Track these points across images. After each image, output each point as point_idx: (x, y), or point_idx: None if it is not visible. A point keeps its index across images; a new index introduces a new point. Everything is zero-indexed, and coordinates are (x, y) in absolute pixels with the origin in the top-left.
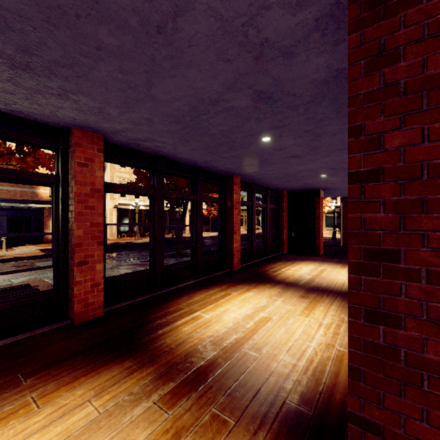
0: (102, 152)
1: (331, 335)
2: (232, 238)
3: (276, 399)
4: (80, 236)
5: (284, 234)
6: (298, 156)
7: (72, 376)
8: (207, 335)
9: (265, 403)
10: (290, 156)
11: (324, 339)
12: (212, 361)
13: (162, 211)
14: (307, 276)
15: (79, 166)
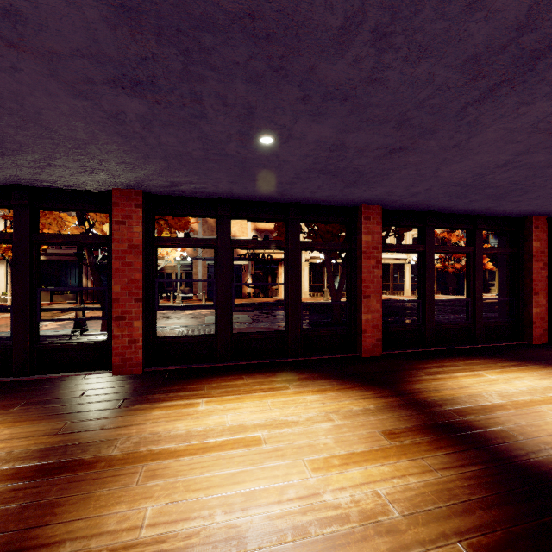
0: (141, 207)
1: (283, 525)
2: (361, 305)
3: (28, 550)
4: (118, 292)
5: (533, 305)
6: (402, 147)
7: (29, 417)
8: (155, 429)
9: (15, 544)
10: (386, 152)
11: (253, 524)
12: (94, 461)
13: (227, 265)
14: (491, 399)
15: (117, 224)
